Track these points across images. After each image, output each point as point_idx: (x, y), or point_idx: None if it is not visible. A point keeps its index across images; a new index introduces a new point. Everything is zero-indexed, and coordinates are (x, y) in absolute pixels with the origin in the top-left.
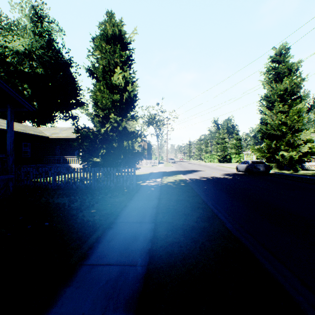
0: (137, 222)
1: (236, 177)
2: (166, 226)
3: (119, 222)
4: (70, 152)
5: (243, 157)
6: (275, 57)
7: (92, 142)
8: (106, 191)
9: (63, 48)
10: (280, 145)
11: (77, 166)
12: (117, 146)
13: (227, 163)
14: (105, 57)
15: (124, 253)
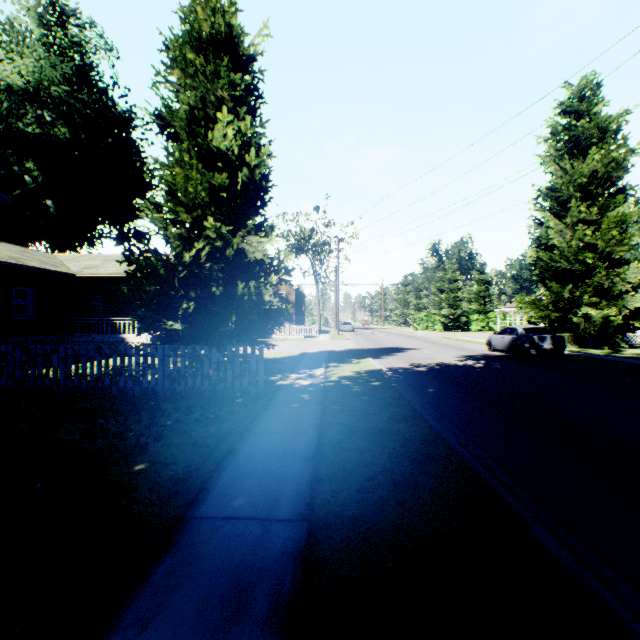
0: (254, 517)
1: (494, 365)
2: (345, 535)
3: (199, 517)
4: (127, 309)
5: (494, 320)
6: (571, 105)
7: (164, 285)
8: (192, 402)
9: (114, 86)
10: (582, 295)
11: (138, 340)
12: (223, 293)
13: (461, 331)
14: (194, 86)
15: None
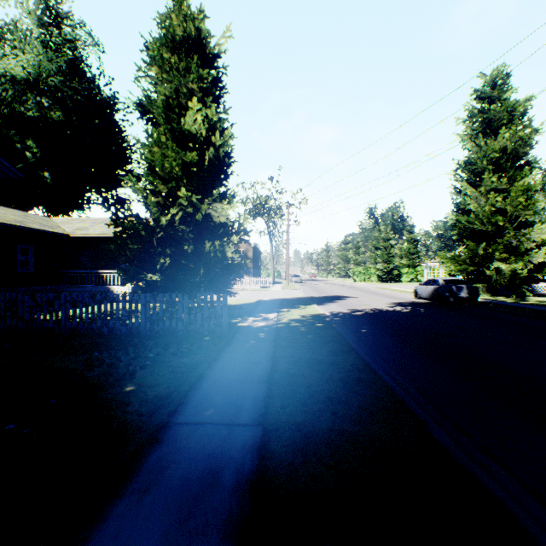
0: (221, 423)
1: (418, 310)
2: (290, 435)
3: (180, 423)
4: (112, 264)
5: (422, 273)
6: (485, 92)
7: (144, 244)
8: (168, 339)
9: (100, 76)
10: (494, 251)
11: (121, 289)
12: (193, 251)
13: (393, 282)
14: (170, 80)
15: (174, 541)
